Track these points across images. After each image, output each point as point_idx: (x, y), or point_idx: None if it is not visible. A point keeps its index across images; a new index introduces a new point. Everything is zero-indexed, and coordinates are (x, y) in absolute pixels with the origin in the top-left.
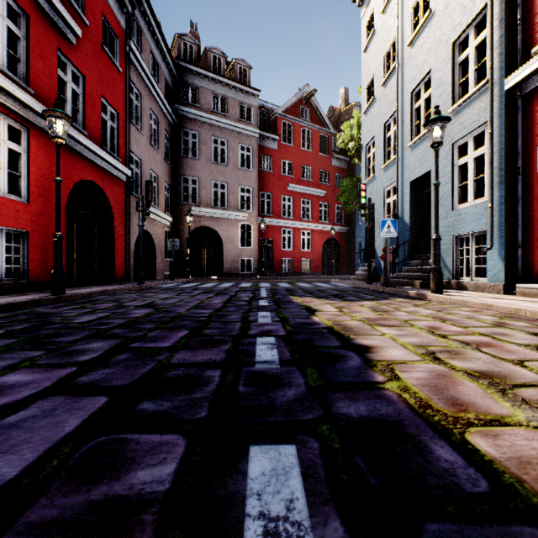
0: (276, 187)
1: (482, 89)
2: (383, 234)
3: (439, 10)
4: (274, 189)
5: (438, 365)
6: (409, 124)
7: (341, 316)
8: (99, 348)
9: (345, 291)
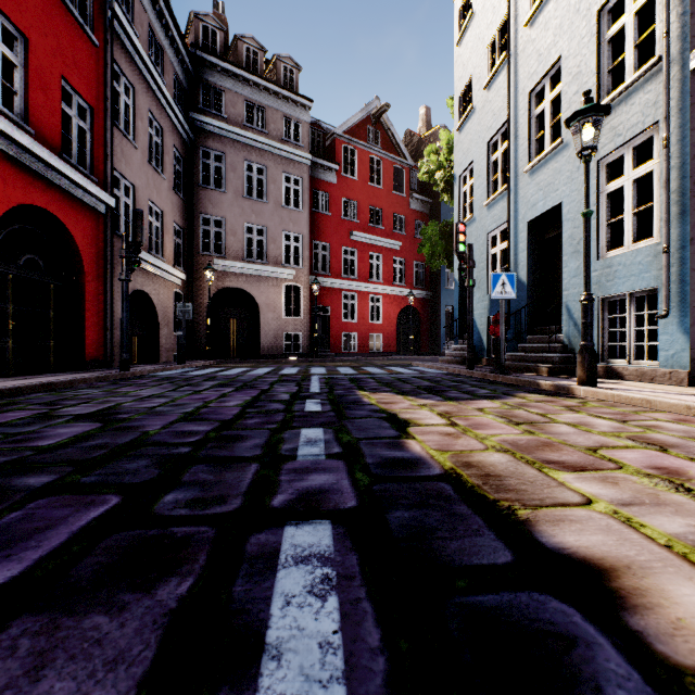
0: (335, 235)
1: (650, 73)
2: (496, 294)
3: None
4: (332, 238)
5: None
6: (527, 139)
7: (461, 438)
8: None
9: (438, 380)
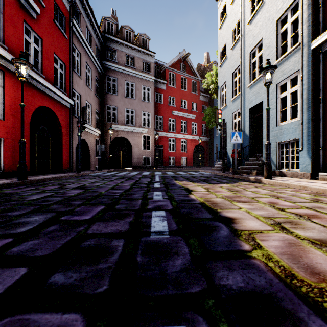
0: (165, 112)
1: (296, 49)
2: (233, 141)
3: (268, 0)
4: (164, 114)
5: (286, 234)
6: (248, 73)
7: (209, 194)
8: (37, 221)
9: (209, 177)
